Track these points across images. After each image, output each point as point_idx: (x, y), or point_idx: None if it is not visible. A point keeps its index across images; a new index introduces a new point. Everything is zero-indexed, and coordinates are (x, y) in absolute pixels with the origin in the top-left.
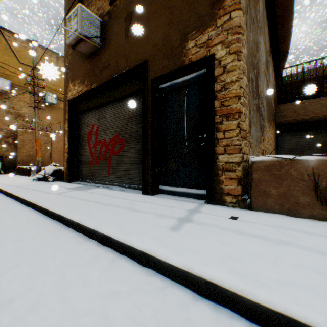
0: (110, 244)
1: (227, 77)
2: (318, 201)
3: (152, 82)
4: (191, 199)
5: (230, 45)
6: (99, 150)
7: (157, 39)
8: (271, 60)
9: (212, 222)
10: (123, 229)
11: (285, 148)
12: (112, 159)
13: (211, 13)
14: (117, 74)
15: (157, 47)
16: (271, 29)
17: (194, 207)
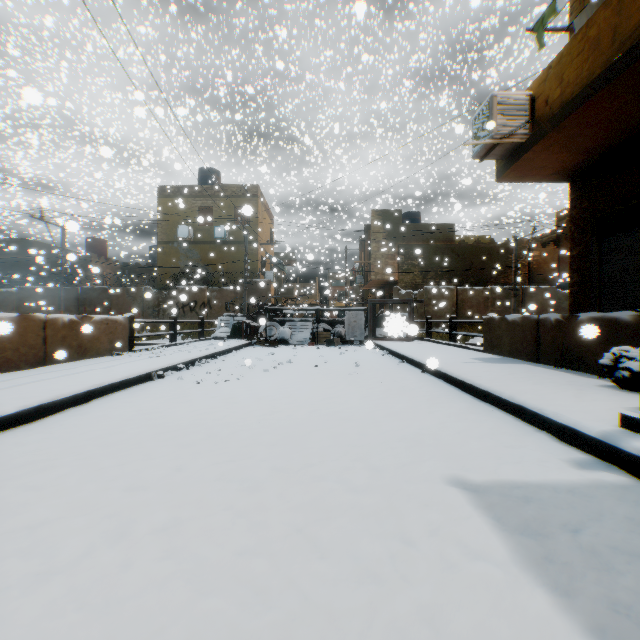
0: None
1: None
2: None
3: None
4: None
5: None
6: None
7: None
8: None
9: None
10: None
11: None
12: None
13: None
14: None
15: None
16: None
17: None
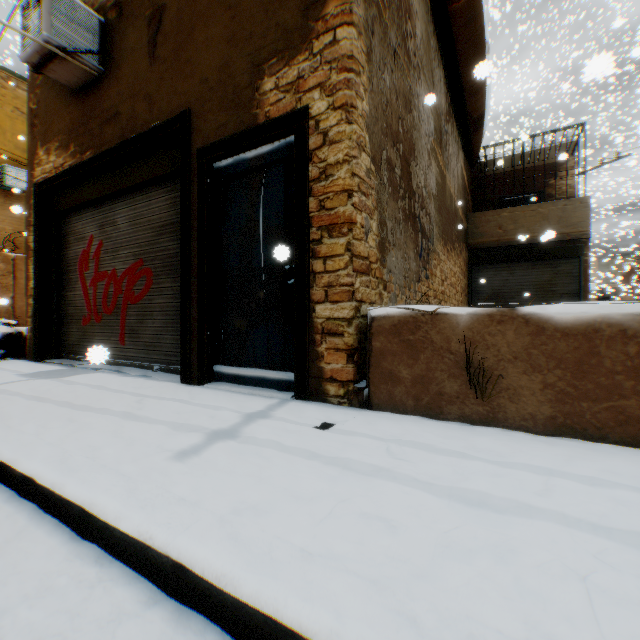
0: (34, 495)
1: (330, 154)
2: (472, 389)
3: (199, 155)
4: (270, 390)
5: (334, 91)
6: (104, 292)
7: (209, 67)
8: (455, 130)
9: (275, 436)
10: (72, 460)
11: (485, 293)
12: (129, 312)
13: (303, 26)
14: (134, 134)
15: (209, 84)
16: (449, 73)
17: (265, 407)
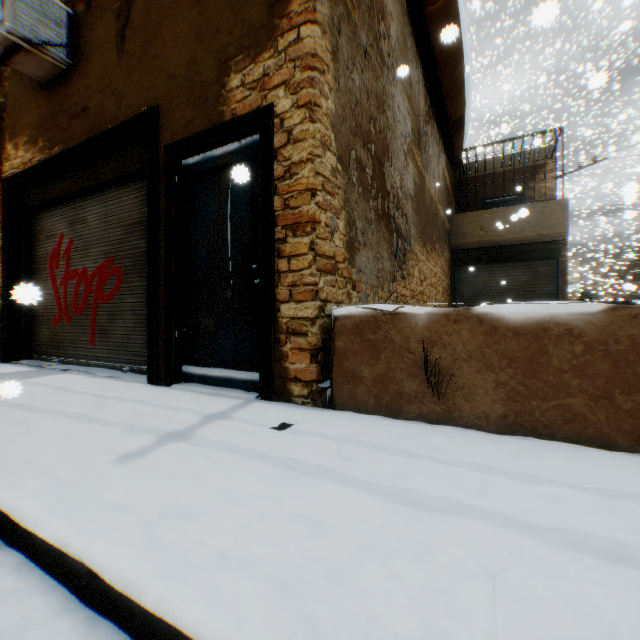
0: None
1: (294, 153)
2: (430, 389)
3: (167, 152)
4: (236, 391)
5: (298, 89)
6: (75, 291)
7: (177, 63)
8: (436, 132)
9: (228, 437)
10: (10, 464)
11: (467, 293)
12: (100, 311)
13: (268, 24)
14: (103, 129)
15: (177, 80)
16: (428, 75)
17: (228, 407)
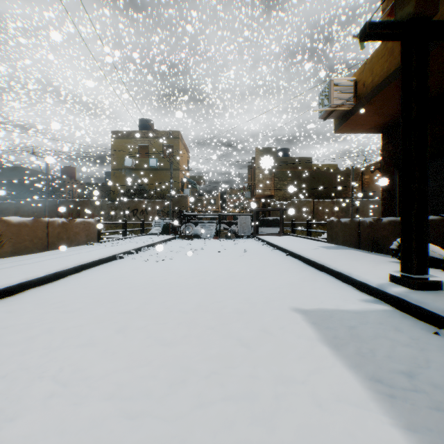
0: None
1: None
2: None
3: None
4: None
5: None
6: None
7: None
8: None
9: None
10: None
11: None
12: None
13: None
14: None
15: None
16: None
17: None
